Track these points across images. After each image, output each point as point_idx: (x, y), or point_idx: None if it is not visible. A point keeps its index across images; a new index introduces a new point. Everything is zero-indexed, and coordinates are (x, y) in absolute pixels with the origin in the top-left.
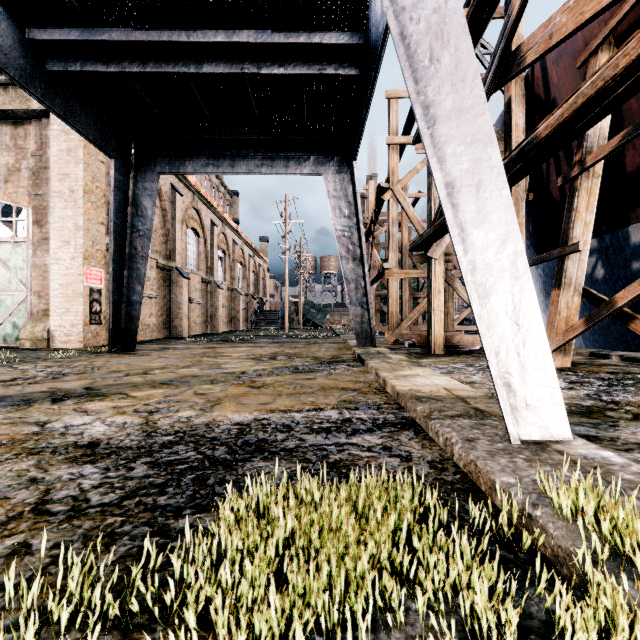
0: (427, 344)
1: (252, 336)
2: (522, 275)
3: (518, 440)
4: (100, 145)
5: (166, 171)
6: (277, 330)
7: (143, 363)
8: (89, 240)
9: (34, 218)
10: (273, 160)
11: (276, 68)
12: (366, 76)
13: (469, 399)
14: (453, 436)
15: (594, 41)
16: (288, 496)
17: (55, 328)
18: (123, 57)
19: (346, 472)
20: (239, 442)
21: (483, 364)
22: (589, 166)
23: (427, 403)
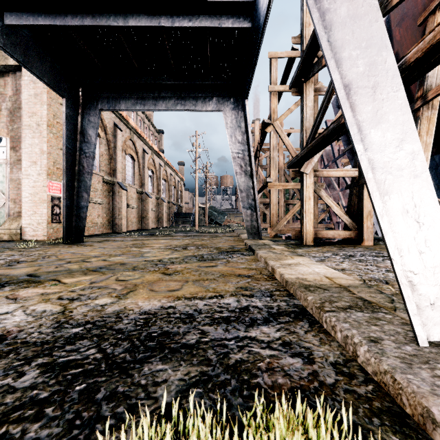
0: (300, 237)
1: (171, 231)
2: (421, 173)
3: (426, 342)
4: (54, 87)
5: (105, 108)
6: (190, 227)
7: (85, 252)
8: (51, 161)
9: (11, 145)
10: (185, 100)
11: (186, 22)
12: (256, 28)
13: (351, 288)
14: (354, 335)
15: (433, 3)
16: (181, 435)
17: (26, 225)
18: (66, 14)
19: (248, 380)
20: (142, 336)
21: (346, 253)
22: (430, 99)
23: (316, 292)
